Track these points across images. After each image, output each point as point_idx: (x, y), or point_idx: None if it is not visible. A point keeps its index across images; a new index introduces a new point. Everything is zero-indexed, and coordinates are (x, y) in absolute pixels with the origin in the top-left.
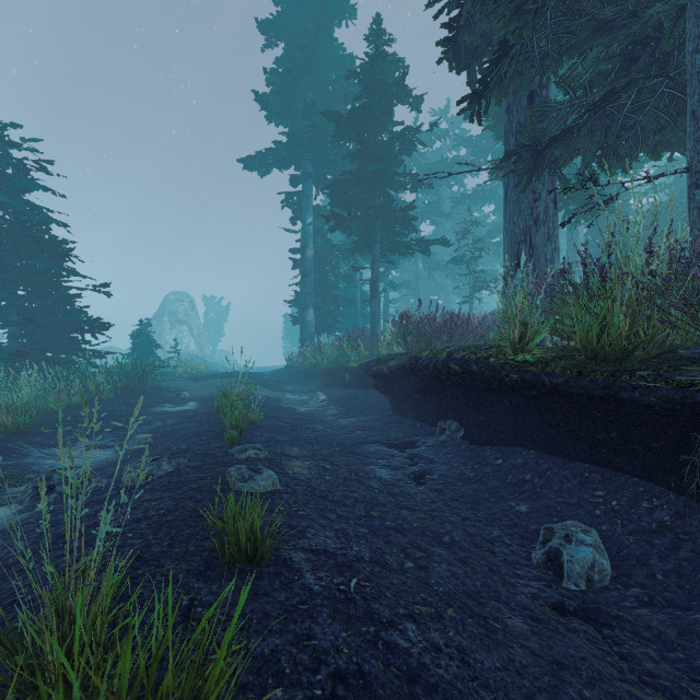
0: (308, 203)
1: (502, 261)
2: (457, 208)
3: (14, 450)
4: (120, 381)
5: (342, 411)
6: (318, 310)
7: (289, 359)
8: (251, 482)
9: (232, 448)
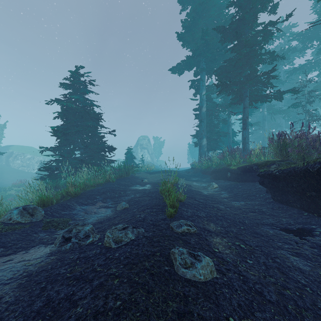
0: (203, 84)
1: None
2: (289, 78)
3: (70, 206)
4: (119, 173)
5: (232, 196)
6: (208, 138)
7: (192, 164)
8: (192, 270)
9: (171, 223)
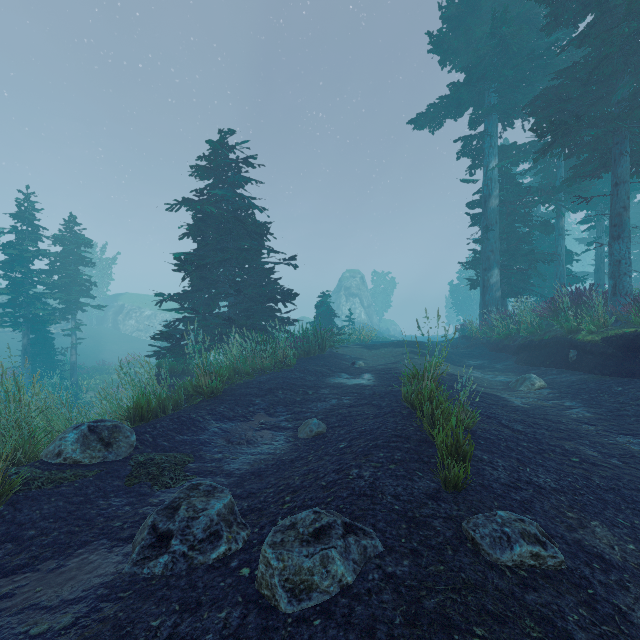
0: (492, 144)
1: None
2: None
3: (196, 421)
4: (303, 346)
5: (604, 416)
6: (505, 269)
7: (461, 328)
8: None
9: (468, 520)
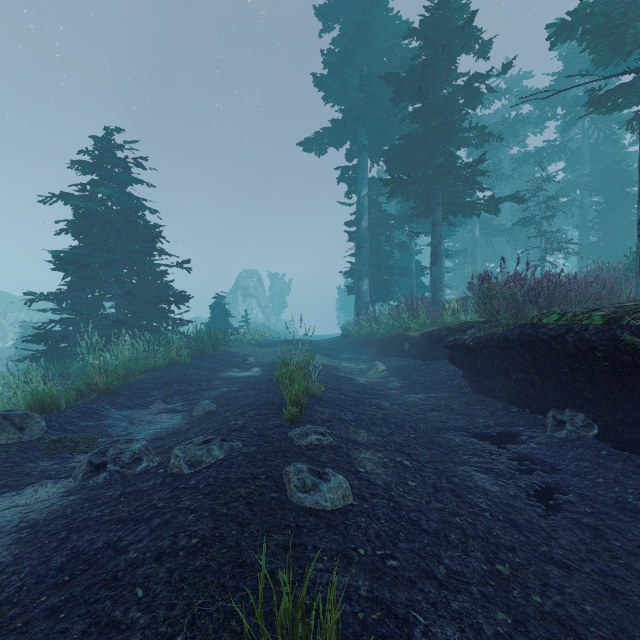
0: (363, 176)
1: (572, 223)
2: (518, 170)
3: (97, 410)
4: (197, 346)
5: (407, 385)
6: (373, 279)
7: (343, 328)
8: (314, 494)
9: (291, 431)
